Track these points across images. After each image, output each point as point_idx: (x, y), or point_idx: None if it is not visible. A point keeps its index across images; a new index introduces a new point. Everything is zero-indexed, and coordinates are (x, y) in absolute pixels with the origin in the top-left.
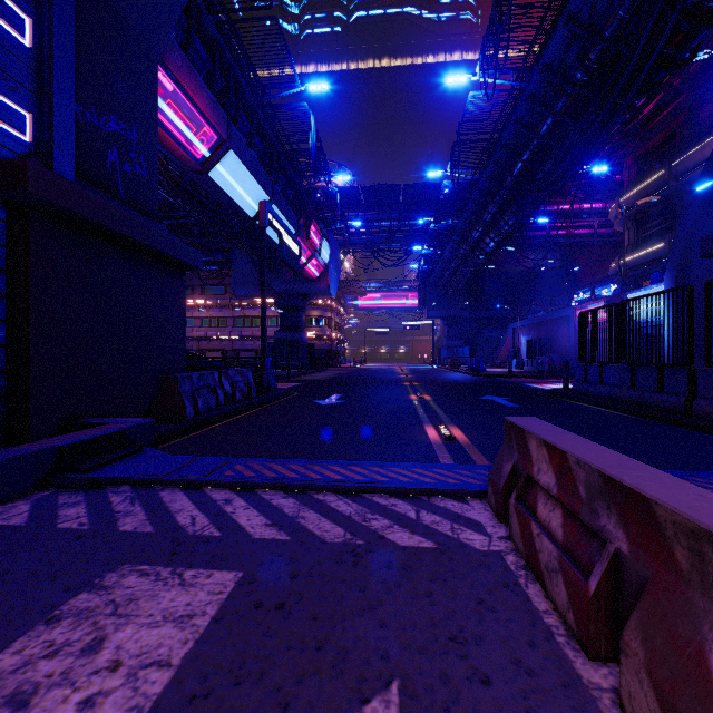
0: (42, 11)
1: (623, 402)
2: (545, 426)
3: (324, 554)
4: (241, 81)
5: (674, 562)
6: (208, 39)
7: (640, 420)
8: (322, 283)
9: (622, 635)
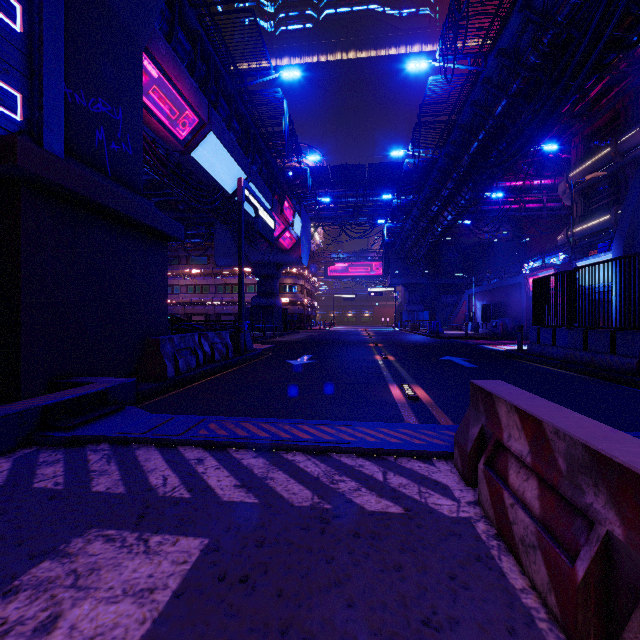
0: None
1: (575, 363)
2: (513, 390)
3: (292, 519)
4: (220, 70)
5: None
6: (190, 31)
7: (593, 380)
8: (295, 254)
9: (622, 637)
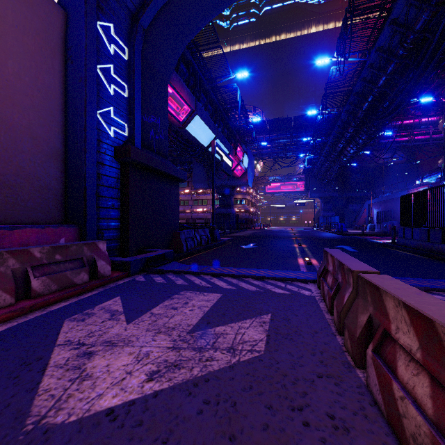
0: (130, 80)
1: (423, 250)
2: (337, 251)
3: (249, 292)
4: (201, 78)
5: (346, 279)
6: (187, 61)
7: (427, 259)
8: (243, 179)
9: (334, 301)
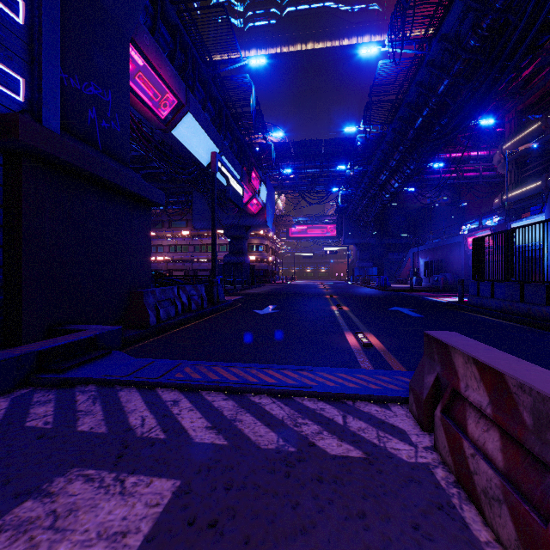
0: None
1: (513, 314)
2: (467, 341)
3: (258, 462)
4: (196, 58)
5: None
6: (171, 25)
7: (530, 329)
8: (261, 218)
9: None
